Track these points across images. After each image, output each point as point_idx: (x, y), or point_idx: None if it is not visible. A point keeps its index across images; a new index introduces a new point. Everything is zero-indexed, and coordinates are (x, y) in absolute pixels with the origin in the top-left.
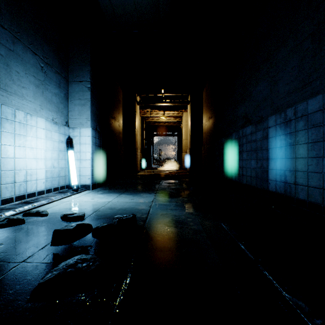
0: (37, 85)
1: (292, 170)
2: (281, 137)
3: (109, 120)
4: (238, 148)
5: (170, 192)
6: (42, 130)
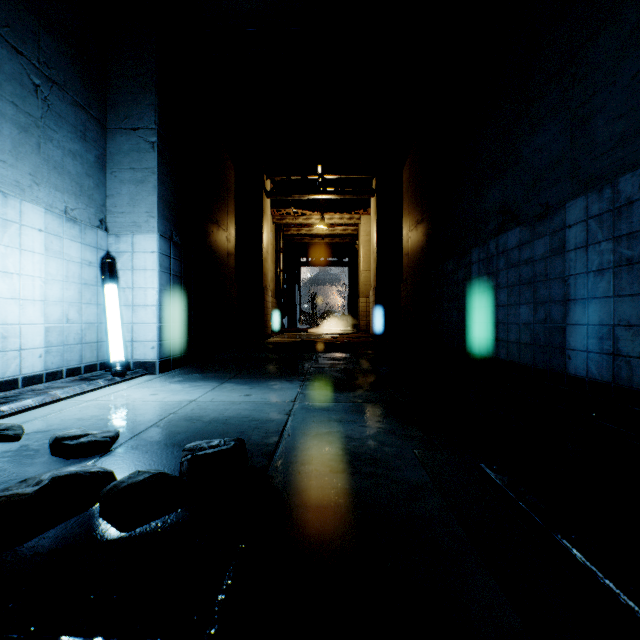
0: (24, 125)
1: (635, 324)
2: (603, 246)
3: (206, 226)
4: (486, 281)
5: (337, 379)
6: (36, 234)
